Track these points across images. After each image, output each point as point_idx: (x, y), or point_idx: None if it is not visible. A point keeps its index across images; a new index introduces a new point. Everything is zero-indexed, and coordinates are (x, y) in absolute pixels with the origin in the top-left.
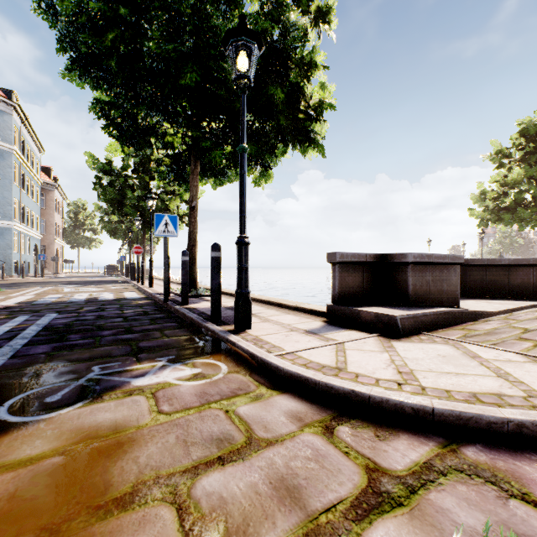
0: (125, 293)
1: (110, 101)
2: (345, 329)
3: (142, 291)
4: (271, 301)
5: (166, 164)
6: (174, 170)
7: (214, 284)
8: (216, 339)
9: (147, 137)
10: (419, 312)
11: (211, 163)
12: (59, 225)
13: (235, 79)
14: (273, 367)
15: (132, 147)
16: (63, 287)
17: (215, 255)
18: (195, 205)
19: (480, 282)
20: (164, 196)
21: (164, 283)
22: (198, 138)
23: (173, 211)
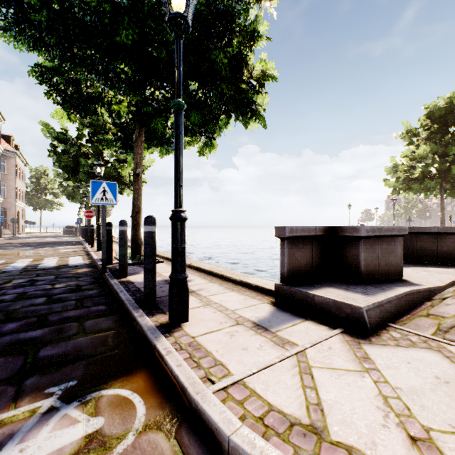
0: (71, 258)
1: (53, 67)
2: (299, 318)
3: (89, 255)
4: (214, 272)
5: (113, 132)
6: (121, 138)
7: (147, 262)
8: (143, 338)
9: (91, 104)
10: (382, 298)
11: (157, 132)
12: (20, 189)
13: (168, 18)
14: (213, 427)
15: (78, 114)
16: (12, 250)
17: (148, 230)
18: (139, 173)
19: (411, 248)
20: (117, 164)
21: (102, 253)
22: (139, 104)
23: (125, 177)
